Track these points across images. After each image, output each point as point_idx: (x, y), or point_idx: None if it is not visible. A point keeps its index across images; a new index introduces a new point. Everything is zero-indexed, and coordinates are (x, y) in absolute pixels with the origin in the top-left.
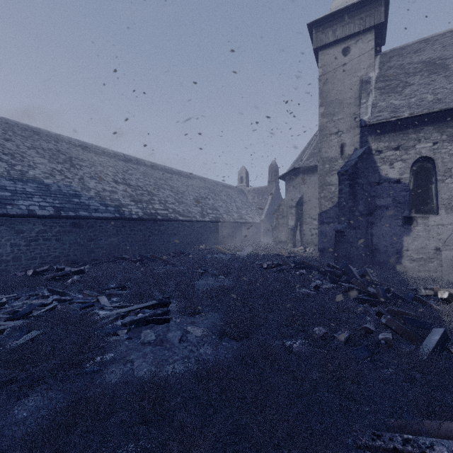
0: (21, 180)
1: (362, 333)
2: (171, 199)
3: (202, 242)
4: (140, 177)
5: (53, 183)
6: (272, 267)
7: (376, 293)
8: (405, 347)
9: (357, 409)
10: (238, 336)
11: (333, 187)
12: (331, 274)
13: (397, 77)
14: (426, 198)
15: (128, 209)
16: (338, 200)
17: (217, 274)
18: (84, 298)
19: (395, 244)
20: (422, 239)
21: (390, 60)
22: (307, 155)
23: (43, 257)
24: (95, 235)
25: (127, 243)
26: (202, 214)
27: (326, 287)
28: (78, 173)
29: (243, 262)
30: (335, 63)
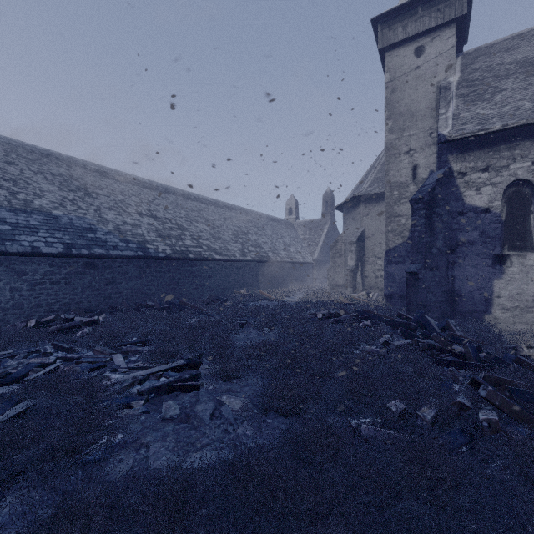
0: (24, 211)
1: (454, 410)
2: (206, 234)
3: (243, 286)
4: (169, 208)
5: (63, 215)
6: (329, 317)
7: (465, 352)
8: (517, 432)
9: (462, 532)
10: (288, 411)
11: (403, 218)
12: (403, 326)
13: (484, 81)
14: (523, 231)
15: (153, 246)
16: (411, 234)
17: (261, 326)
18: (95, 356)
19: (483, 289)
20: (518, 283)
21: (474, 61)
22: (370, 180)
23: (50, 305)
24: (113, 277)
25: (152, 287)
26: (242, 252)
27: (399, 344)
28: (94, 203)
29: (293, 310)
30: (406, 66)
